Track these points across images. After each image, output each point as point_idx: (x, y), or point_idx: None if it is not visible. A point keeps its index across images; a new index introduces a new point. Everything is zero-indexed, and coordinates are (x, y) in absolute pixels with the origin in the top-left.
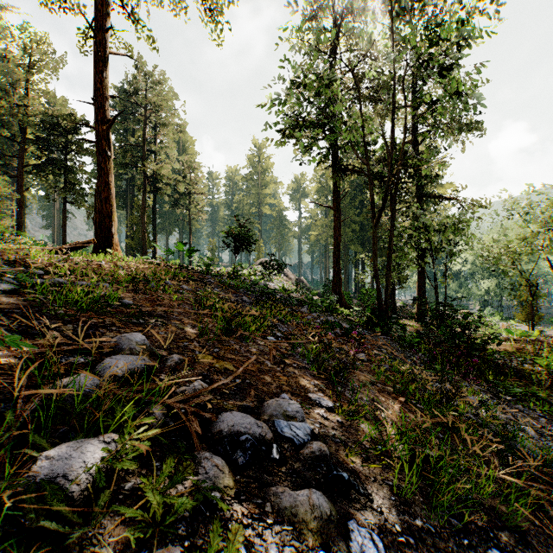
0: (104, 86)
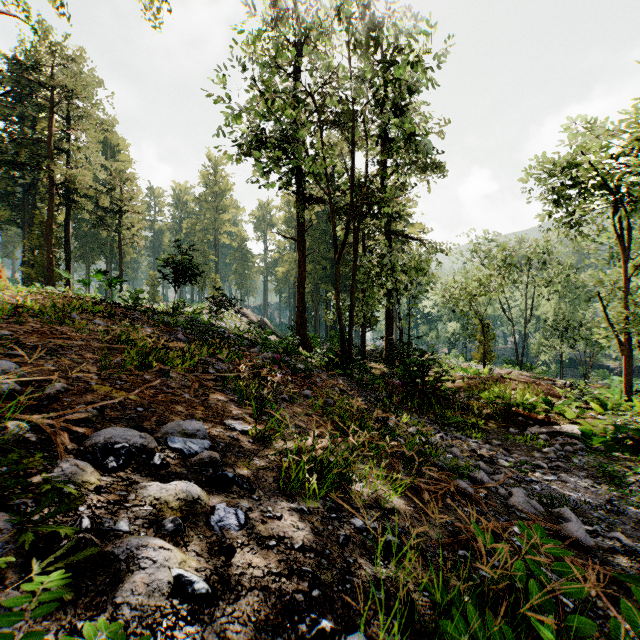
0: None
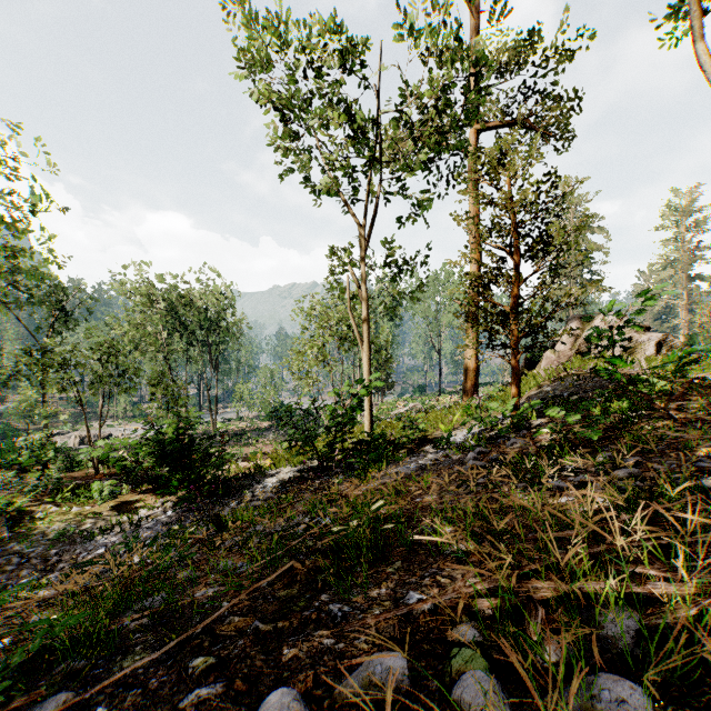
0: None
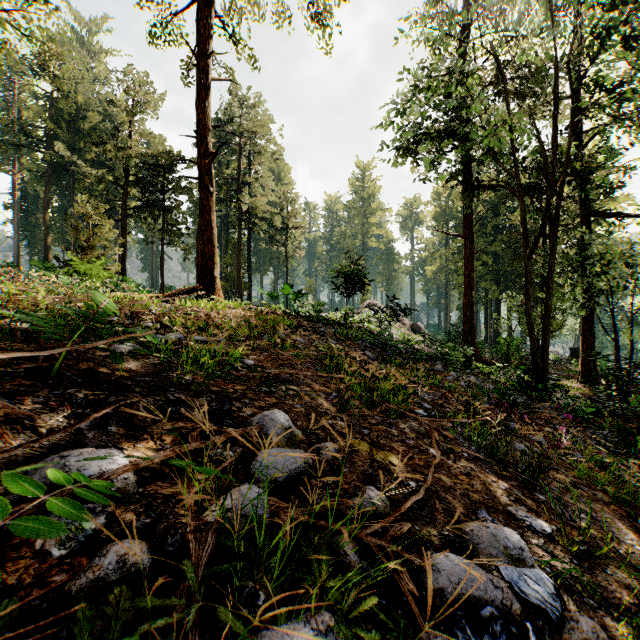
0: (206, 116)
